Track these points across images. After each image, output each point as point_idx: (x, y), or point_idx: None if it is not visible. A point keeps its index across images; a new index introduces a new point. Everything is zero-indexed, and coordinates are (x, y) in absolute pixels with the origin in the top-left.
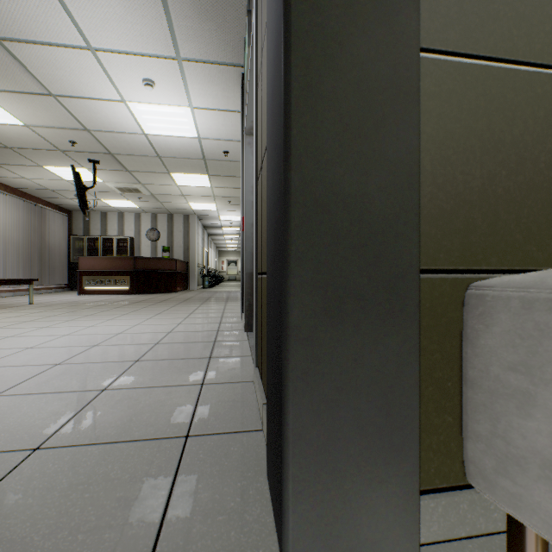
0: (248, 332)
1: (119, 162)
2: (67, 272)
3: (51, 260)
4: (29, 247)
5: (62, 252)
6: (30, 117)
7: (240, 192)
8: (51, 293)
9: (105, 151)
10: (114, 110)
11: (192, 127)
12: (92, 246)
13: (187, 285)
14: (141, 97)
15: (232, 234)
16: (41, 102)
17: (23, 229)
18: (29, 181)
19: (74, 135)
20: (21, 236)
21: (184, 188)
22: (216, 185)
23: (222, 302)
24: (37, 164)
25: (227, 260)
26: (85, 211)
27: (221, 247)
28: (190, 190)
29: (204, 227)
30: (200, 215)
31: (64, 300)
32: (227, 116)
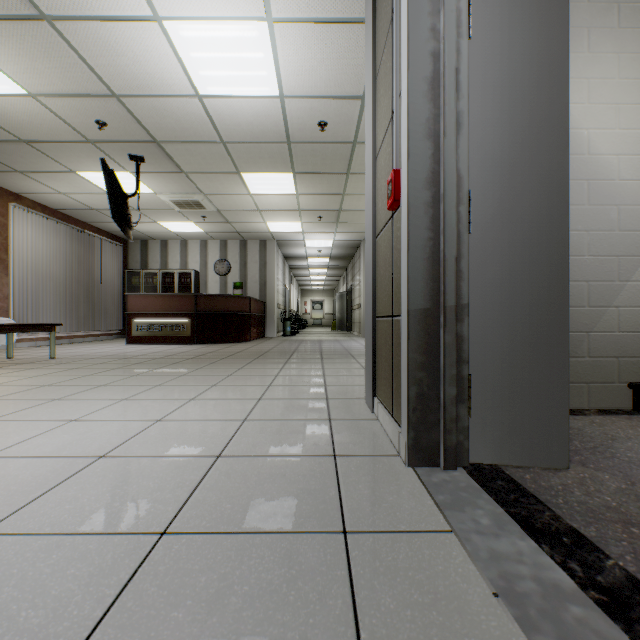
0: (419, 469)
1: (170, 158)
2: (122, 316)
3: (101, 299)
4: (73, 284)
5: (115, 290)
6: (31, 77)
7: (335, 202)
8: (99, 341)
9: (148, 137)
10: (145, 45)
11: (271, 71)
12: (150, 282)
13: (264, 332)
14: (182, 2)
15: (319, 266)
16: (35, 37)
17: (65, 261)
18: (68, 198)
19: (100, 109)
20: (62, 270)
21: (259, 198)
22: (303, 191)
23: (316, 359)
24: (68, 168)
25: (311, 300)
26: (125, 229)
27: (304, 284)
28: (267, 201)
29: (285, 258)
30: (280, 240)
31: (100, 353)
32: (330, 37)
